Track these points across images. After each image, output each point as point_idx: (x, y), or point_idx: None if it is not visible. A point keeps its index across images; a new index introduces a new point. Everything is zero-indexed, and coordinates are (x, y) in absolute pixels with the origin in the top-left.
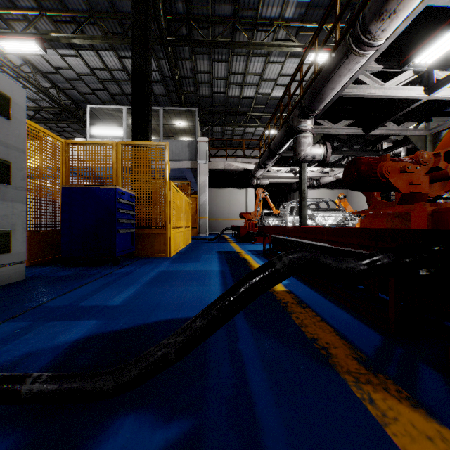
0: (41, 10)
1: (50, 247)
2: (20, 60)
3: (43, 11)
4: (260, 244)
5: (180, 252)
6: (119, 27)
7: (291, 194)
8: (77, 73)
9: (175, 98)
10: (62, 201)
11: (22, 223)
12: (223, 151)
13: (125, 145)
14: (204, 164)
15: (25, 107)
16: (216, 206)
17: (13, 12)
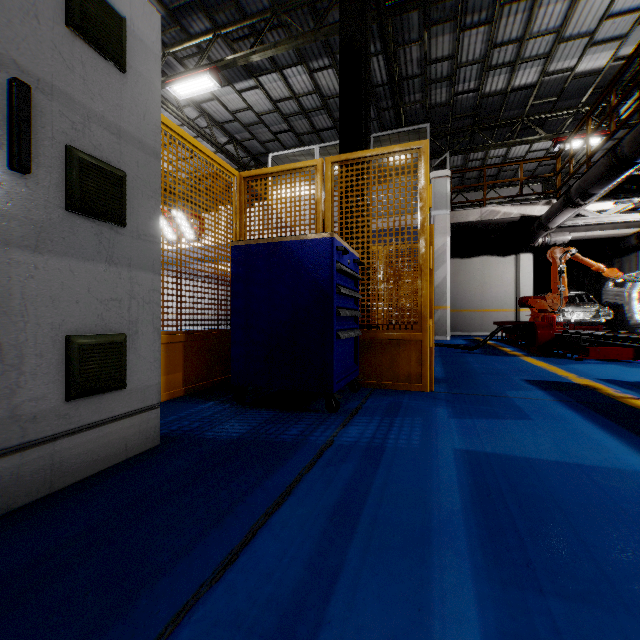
0: (216, 29)
1: (218, 360)
2: (195, 112)
3: (218, 30)
4: (601, 363)
5: (438, 376)
6: (311, 20)
7: (613, 260)
8: (257, 113)
9: (388, 120)
10: (232, 274)
11: (150, 317)
12: (463, 198)
13: (338, 164)
14: (442, 217)
15: (158, 53)
16: (458, 288)
17: (186, 44)
